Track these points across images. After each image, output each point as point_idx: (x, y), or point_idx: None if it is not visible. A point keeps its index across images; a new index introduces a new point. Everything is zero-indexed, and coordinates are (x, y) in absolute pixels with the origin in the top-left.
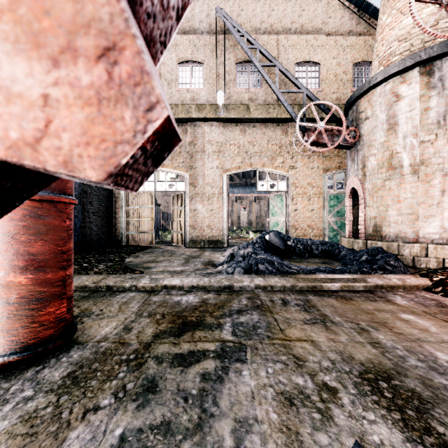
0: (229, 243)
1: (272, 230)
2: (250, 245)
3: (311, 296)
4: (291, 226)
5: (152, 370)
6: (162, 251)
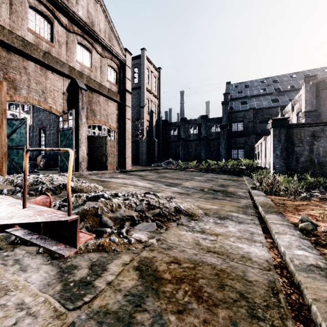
0: None
1: None
2: None
3: None
4: None
5: None
6: None
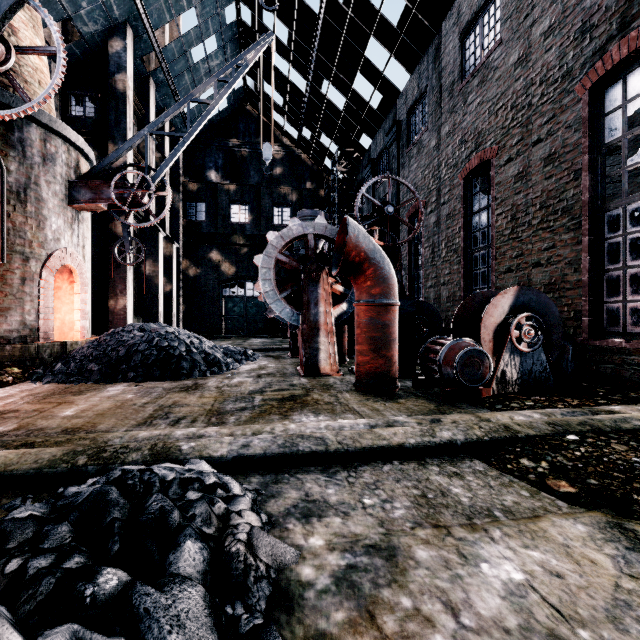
0: None
1: None
2: None
3: (119, 431)
4: None
5: (296, 387)
6: None
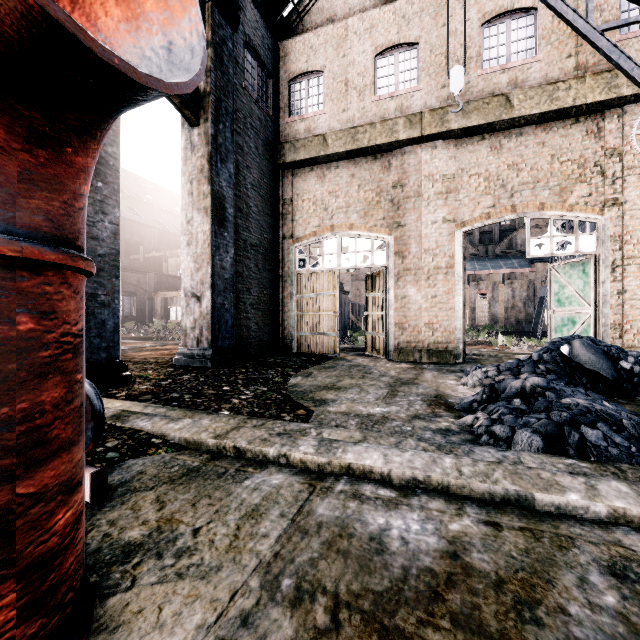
0: (466, 356)
1: (576, 335)
2: (525, 365)
3: None
4: (610, 326)
5: None
6: (348, 366)
